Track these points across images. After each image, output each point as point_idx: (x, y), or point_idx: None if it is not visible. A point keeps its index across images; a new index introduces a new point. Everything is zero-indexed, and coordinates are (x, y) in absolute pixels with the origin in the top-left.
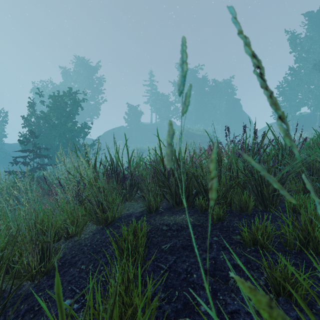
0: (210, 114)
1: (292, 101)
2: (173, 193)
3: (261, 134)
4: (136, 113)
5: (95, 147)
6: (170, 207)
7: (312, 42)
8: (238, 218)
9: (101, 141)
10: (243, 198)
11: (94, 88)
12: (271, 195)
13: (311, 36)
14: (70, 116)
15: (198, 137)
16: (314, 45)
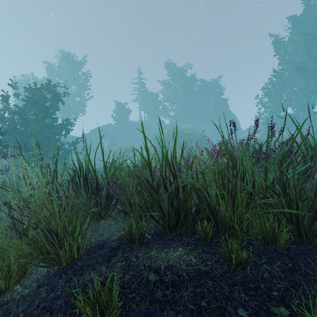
0: (199, 113)
1: (277, 101)
2: (165, 211)
3: (247, 133)
4: (124, 111)
5: (81, 145)
6: (160, 232)
7: (296, 45)
8: (266, 258)
9: (87, 139)
10: (268, 224)
11: (80, 84)
12: (316, 223)
13: (295, 39)
14: (49, 111)
15: (187, 136)
16: (297, 48)
